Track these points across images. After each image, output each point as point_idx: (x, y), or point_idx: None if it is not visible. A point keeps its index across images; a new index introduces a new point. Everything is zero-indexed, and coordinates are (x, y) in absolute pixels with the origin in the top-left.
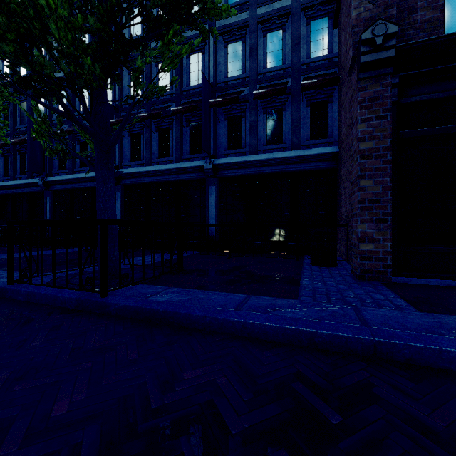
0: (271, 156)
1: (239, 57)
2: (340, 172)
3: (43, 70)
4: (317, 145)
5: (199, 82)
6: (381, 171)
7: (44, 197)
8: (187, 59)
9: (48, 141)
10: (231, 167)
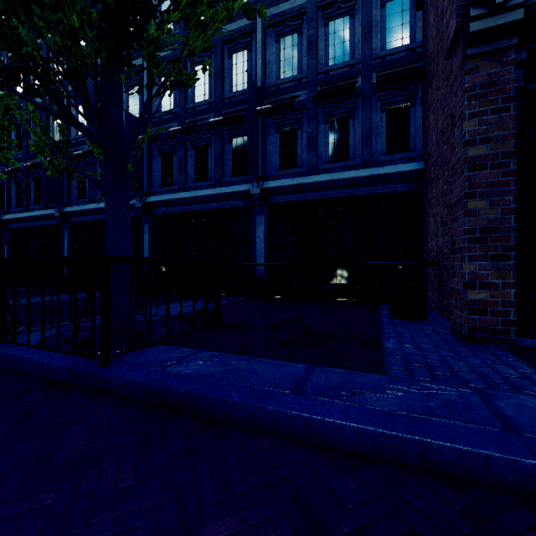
0: (334, 176)
1: (294, 53)
2: (426, 194)
3: (22, 47)
4: (395, 162)
5: (244, 87)
6: (500, 187)
7: (61, 232)
8: (230, 59)
9: (51, 157)
10: (283, 192)
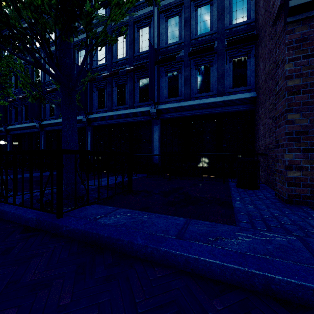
0: (201, 101)
1: (176, 28)
2: (258, 112)
3: (8, 20)
4: (238, 92)
5: (147, 48)
6: (309, 105)
7: (40, 136)
8: (138, 32)
9: (31, 91)
10: (170, 111)
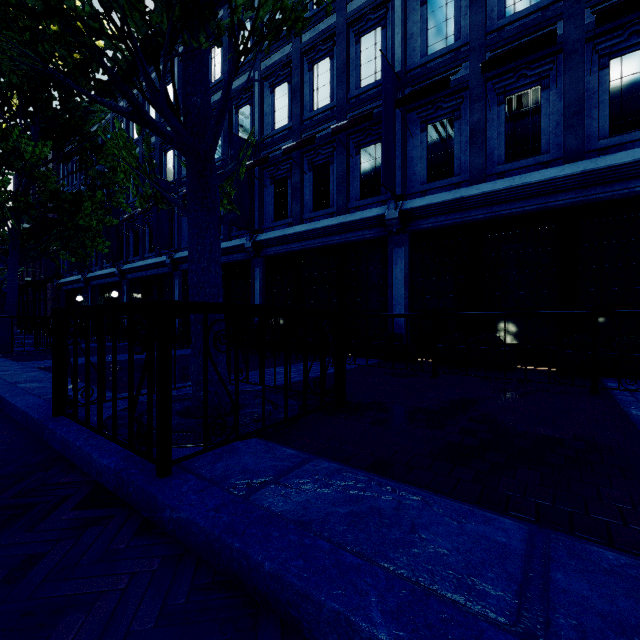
0: (516, 181)
1: (449, 13)
2: None
3: (62, 2)
4: (627, 146)
5: (377, 77)
6: None
7: (172, 280)
8: (357, 45)
9: (141, 185)
10: (433, 212)
